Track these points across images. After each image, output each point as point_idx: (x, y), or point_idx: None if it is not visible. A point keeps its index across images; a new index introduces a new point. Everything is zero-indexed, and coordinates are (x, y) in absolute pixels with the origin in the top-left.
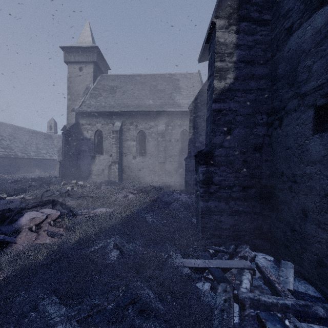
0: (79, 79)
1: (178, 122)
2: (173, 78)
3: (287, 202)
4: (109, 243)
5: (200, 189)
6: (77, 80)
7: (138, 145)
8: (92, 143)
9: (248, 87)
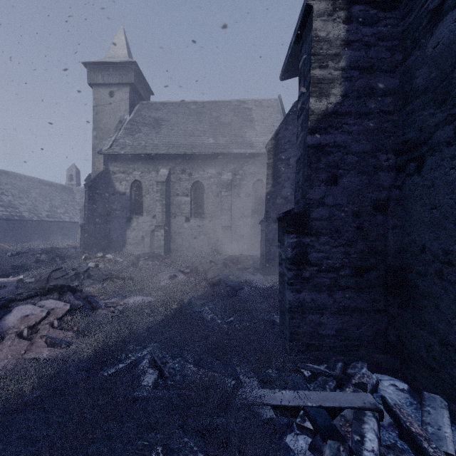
0: (109, 108)
1: (249, 169)
2: (243, 107)
3: (433, 295)
4: (143, 358)
5: (288, 272)
6: (107, 109)
7: (193, 202)
8: (127, 199)
9: (365, 109)
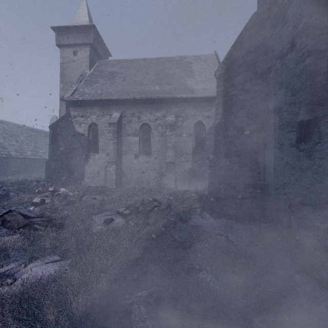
0: (73, 64)
1: (191, 111)
2: (185, 61)
3: None
4: None
5: None
6: (71, 66)
7: (141, 142)
8: (85, 139)
9: None
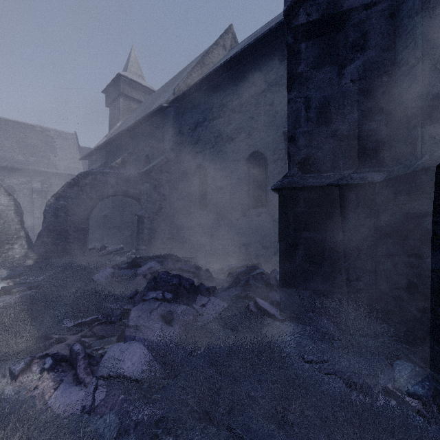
0: None
1: (55, 181)
2: (47, 134)
3: None
4: None
5: None
6: None
7: None
8: None
9: None
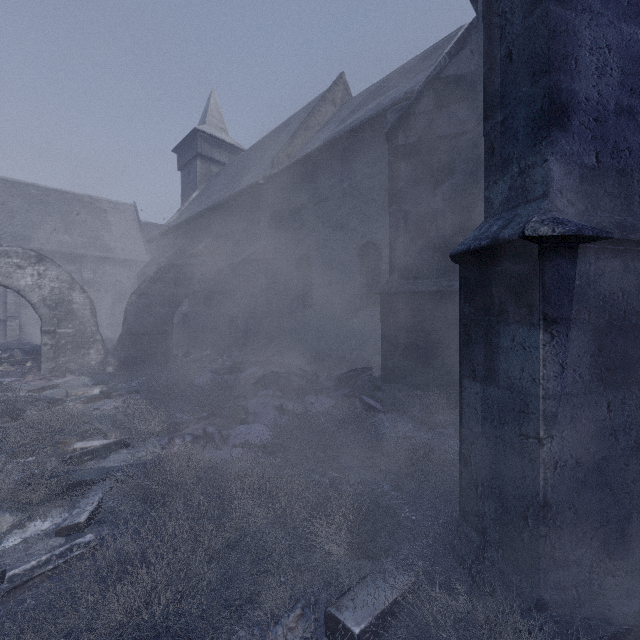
0: None
1: (110, 269)
2: (98, 206)
3: None
4: None
5: None
6: None
7: None
8: None
9: None
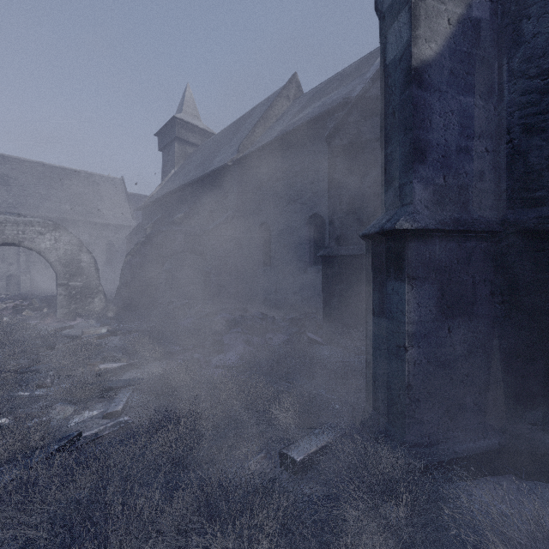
0: None
1: (103, 233)
2: (93, 180)
3: None
4: None
5: None
6: None
7: None
8: None
9: None
